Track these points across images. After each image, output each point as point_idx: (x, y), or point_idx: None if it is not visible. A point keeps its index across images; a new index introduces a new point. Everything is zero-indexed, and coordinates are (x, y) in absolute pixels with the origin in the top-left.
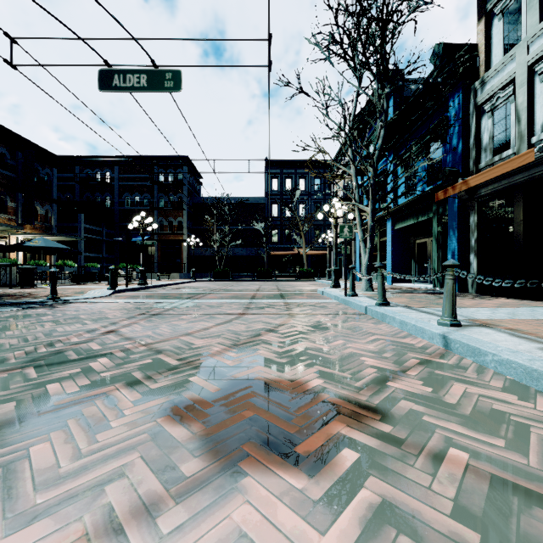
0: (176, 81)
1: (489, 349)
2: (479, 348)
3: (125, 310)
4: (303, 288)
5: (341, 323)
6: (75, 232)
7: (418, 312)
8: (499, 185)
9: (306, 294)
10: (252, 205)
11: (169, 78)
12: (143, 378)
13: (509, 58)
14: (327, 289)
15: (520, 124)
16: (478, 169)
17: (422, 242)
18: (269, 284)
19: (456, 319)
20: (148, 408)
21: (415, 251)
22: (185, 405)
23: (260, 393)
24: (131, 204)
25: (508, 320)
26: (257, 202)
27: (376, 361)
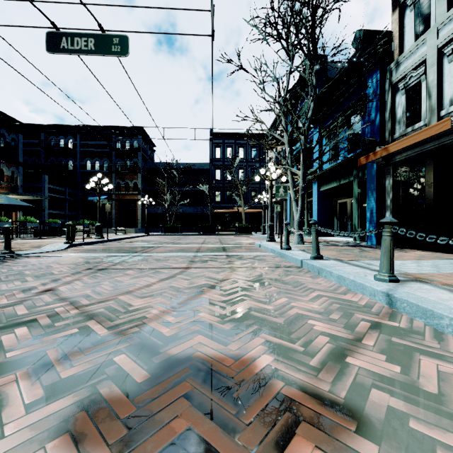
0: (123, 46)
1: (444, 313)
2: (432, 310)
3: (73, 264)
4: (242, 242)
5: (281, 277)
6: (39, 192)
7: (351, 266)
8: (412, 152)
9: (245, 247)
10: (198, 170)
11: (116, 43)
12: (58, 359)
13: (421, 42)
14: (263, 243)
15: (431, 99)
16: (393, 139)
17: (343, 202)
18: (213, 238)
19: (393, 275)
20: (44, 418)
21: (337, 209)
22: (96, 410)
23: (199, 381)
24: (92, 168)
25: (436, 273)
26: (203, 167)
27: (325, 325)
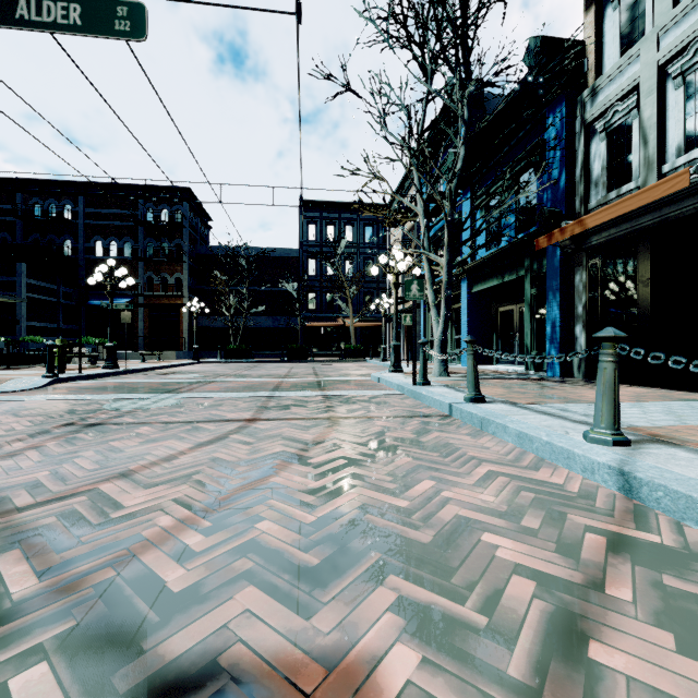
0: (136, 22)
1: None
2: None
3: (43, 415)
4: (350, 373)
5: (417, 436)
6: (11, 291)
7: (536, 414)
8: (617, 231)
9: (356, 382)
10: (281, 259)
11: (122, 15)
12: None
13: (631, 56)
14: (384, 374)
15: (647, 146)
16: (587, 210)
17: (508, 310)
18: (303, 367)
19: (620, 432)
20: None
21: (498, 322)
22: None
23: None
24: (105, 253)
25: (678, 426)
26: (288, 255)
27: (517, 544)
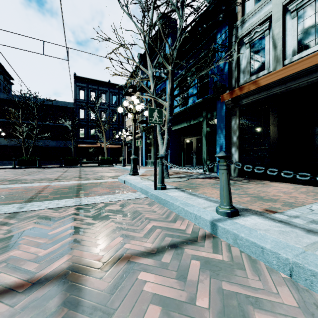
0: None
1: None
2: None
3: None
4: (104, 175)
5: None
6: None
7: None
8: (258, 96)
9: (108, 184)
10: (62, 107)
11: None
12: None
13: (266, 1)
14: (127, 177)
15: (276, 49)
16: (239, 85)
17: (190, 139)
18: (73, 171)
19: None
20: None
21: (184, 146)
22: None
23: None
24: None
25: None
26: (66, 105)
27: None
